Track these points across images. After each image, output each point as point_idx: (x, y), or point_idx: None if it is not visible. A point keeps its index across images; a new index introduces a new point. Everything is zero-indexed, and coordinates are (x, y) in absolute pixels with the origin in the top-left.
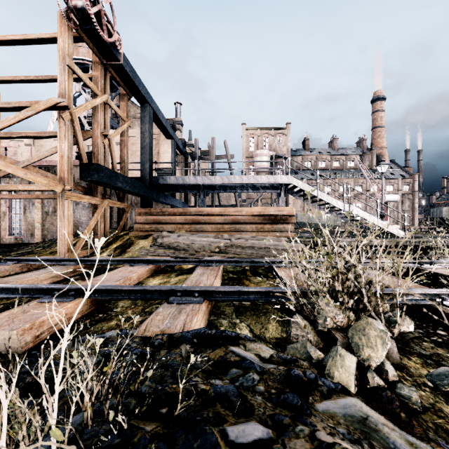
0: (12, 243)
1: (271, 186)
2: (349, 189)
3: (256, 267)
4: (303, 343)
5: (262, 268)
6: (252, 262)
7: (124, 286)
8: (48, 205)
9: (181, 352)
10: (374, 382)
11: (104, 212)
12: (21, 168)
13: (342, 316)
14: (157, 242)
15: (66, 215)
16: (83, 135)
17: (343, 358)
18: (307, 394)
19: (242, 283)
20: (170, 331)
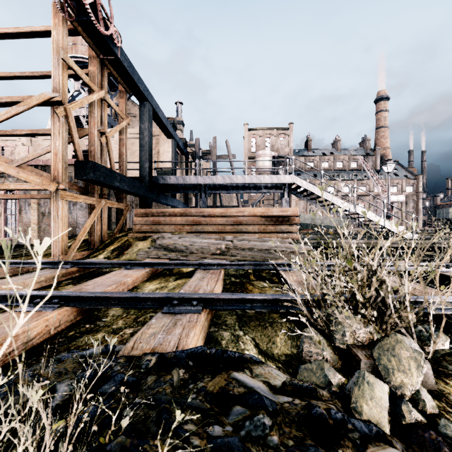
0: (7, 245)
1: (274, 187)
2: (354, 189)
3: (259, 270)
4: (319, 364)
5: (265, 271)
6: (256, 265)
7: (114, 293)
8: (44, 205)
9: (172, 380)
10: (412, 417)
11: (102, 213)
12: (13, 166)
13: (364, 330)
14: (156, 244)
15: (60, 215)
16: (79, 132)
17: (372, 387)
18: (335, 446)
19: (245, 288)
20: (161, 349)
